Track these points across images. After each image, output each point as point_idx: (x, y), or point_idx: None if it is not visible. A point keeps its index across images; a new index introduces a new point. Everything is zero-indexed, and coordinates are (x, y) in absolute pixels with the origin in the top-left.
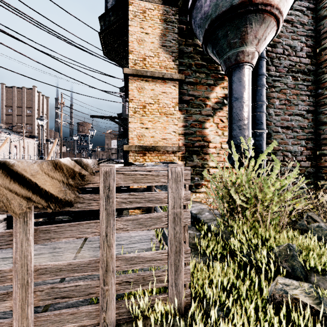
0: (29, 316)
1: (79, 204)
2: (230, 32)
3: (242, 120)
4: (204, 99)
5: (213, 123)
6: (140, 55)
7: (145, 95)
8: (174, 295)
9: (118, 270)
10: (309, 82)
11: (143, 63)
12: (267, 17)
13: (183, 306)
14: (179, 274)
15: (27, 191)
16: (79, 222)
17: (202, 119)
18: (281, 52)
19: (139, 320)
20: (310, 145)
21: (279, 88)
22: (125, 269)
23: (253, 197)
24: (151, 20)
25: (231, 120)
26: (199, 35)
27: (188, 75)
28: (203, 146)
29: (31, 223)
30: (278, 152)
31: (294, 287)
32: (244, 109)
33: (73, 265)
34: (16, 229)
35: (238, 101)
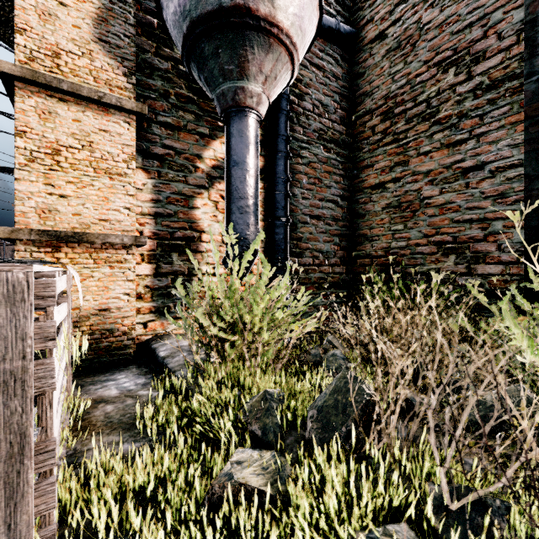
0: None
1: None
2: (222, 51)
3: (244, 199)
4: (192, 157)
5: (208, 200)
6: (45, 43)
7: (60, 129)
8: None
9: None
10: (344, 158)
11: (53, 61)
12: (275, 45)
13: None
14: (20, 502)
15: None
16: None
17: (188, 191)
18: (310, 108)
19: None
20: (345, 243)
21: (308, 160)
22: None
23: (236, 322)
24: None
25: (229, 197)
26: (177, 43)
27: (162, 110)
28: (190, 239)
29: None
30: (306, 251)
31: (250, 463)
32: (247, 181)
33: None
34: None
35: (239, 168)
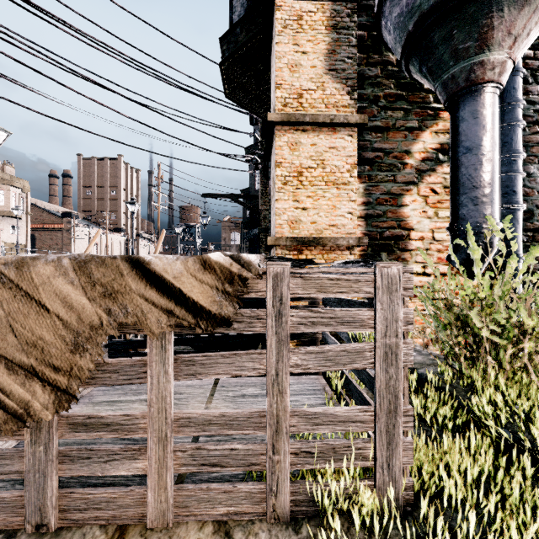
0: (169, 486)
1: (236, 324)
2: (457, 31)
3: (480, 188)
4: (400, 155)
5: (417, 196)
6: (293, 89)
7: (302, 155)
8: (386, 484)
9: (293, 431)
10: None
11: (298, 101)
12: None
13: (402, 504)
14: (395, 449)
15: (168, 301)
16: (235, 352)
17: (397, 190)
18: None
19: (327, 516)
20: None
21: None
22: (305, 431)
23: (514, 327)
24: (311, 30)
25: (457, 189)
26: (395, 44)
27: (372, 115)
28: (398, 237)
29: (171, 349)
30: None
31: None
32: (484, 167)
33: (228, 417)
34: (151, 357)
35: (472, 154)
